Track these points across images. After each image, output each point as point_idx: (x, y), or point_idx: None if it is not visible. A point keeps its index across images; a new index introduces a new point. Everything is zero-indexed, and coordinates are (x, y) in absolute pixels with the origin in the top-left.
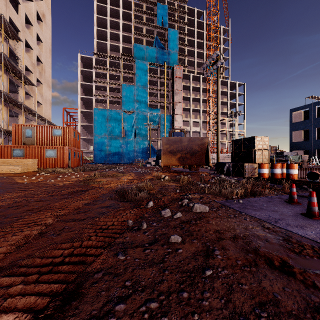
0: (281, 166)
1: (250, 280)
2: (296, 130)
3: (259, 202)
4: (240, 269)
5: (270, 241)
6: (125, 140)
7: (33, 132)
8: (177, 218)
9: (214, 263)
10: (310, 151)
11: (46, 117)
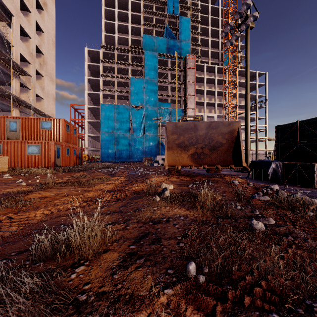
0: None
1: None
2: None
3: None
4: None
5: None
6: (133, 137)
7: (18, 125)
8: None
9: None
10: None
11: (49, 113)
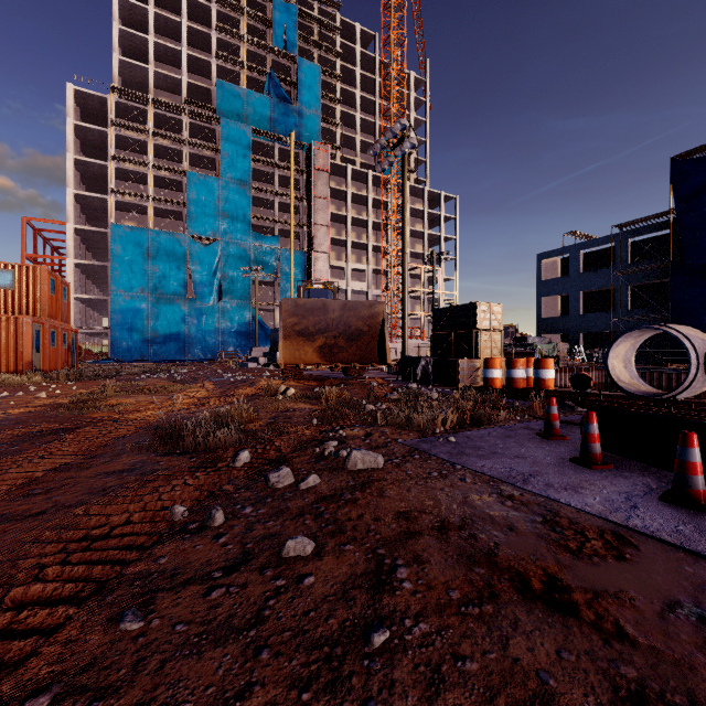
0: (525, 363)
1: (483, 642)
2: (549, 295)
3: (489, 439)
4: (458, 613)
5: (518, 528)
6: (194, 305)
7: None
8: (308, 490)
9: (394, 605)
10: (571, 336)
11: None
